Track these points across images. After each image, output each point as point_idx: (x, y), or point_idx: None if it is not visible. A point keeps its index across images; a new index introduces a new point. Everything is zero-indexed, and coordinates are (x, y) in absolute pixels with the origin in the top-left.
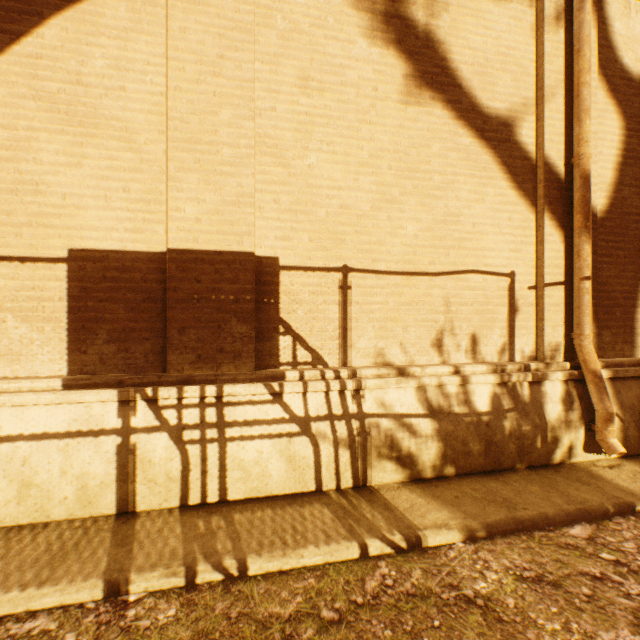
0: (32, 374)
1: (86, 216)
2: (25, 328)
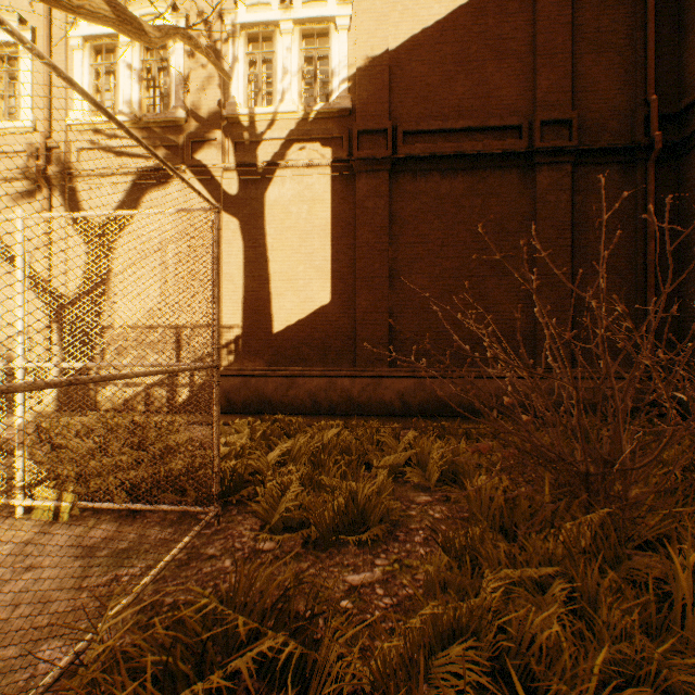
0: None
1: None
2: None
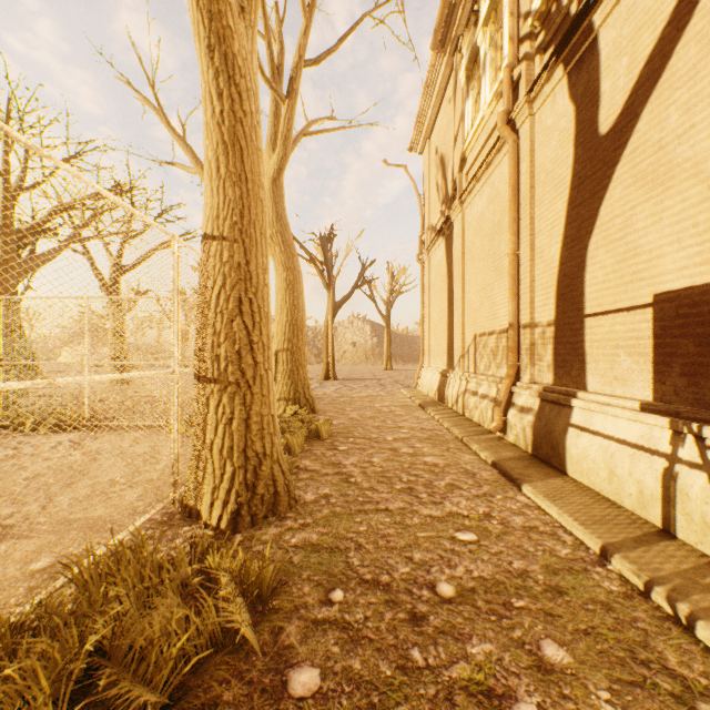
0: (632, 396)
1: (663, 263)
2: (628, 361)
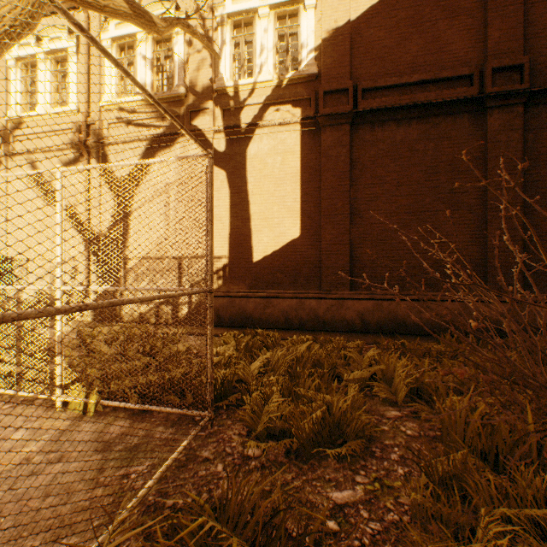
0: None
1: None
2: None
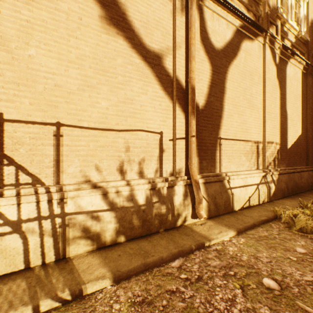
0: None
1: None
2: None
